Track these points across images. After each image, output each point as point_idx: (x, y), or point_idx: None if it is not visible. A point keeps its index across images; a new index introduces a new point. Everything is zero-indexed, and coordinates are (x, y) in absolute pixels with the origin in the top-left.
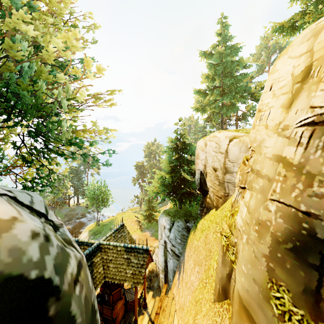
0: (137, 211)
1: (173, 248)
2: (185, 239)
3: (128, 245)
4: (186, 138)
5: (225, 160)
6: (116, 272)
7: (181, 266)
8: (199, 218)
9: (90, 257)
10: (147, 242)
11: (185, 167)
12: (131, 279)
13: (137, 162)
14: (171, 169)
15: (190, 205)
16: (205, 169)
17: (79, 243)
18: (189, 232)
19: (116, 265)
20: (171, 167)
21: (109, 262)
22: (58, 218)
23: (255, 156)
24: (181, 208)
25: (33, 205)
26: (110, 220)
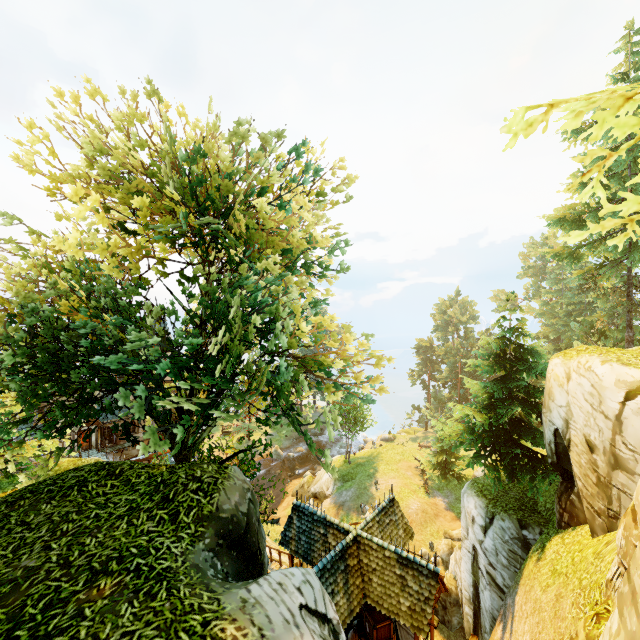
0: (419, 437)
1: (492, 570)
2: (518, 563)
3: (402, 553)
4: (524, 335)
5: (612, 436)
6: (382, 594)
7: (507, 616)
8: (552, 526)
9: (344, 557)
10: (435, 558)
11: (520, 408)
12: (407, 616)
13: (419, 340)
14: (489, 398)
15: (532, 488)
16: (566, 431)
17: (327, 522)
18: (526, 549)
19: (382, 581)
20: (490, 392)
21: (372, 573)
22: (333, 606)
23: (637, 547)
24: (514, 482)
25: (317, 606)
26: (367, 455)
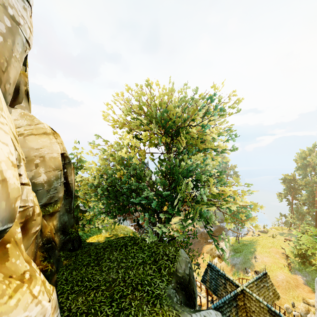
0: (284, 233)
1: None
2: None
3: (271, 307)
4: None
5: None
6: None
7: None
8: None
9: (235, 299)
10: None
11: None
12: None
13: (284, 175)
14: None
15: None
16: None
17: (226, 277)
18: None
19: None
20: None
21: (252, 313)
22: None
23: None
24: None
25: None
26: (249, 240)
